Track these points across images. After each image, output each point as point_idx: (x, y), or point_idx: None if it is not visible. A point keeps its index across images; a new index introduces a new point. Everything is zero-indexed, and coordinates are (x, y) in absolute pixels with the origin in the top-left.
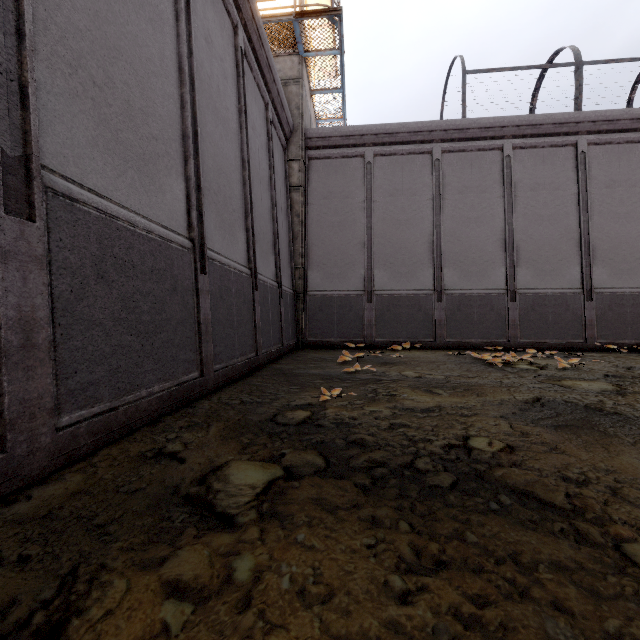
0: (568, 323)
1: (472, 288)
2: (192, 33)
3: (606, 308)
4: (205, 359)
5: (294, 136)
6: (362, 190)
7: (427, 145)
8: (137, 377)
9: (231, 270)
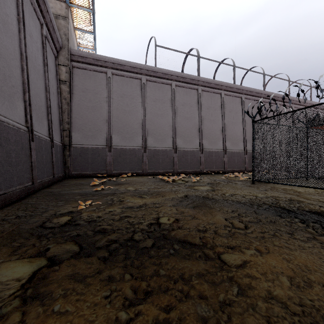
0: (195, 163)
1: (159, 146)
2: None
3: (207, 157)
4: None
5: (62, 51)
6: (105, 91)
7: (139, 75)
8: None
9: (10, 126)
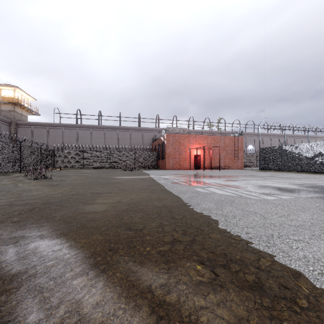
0: None
1: None
2: None
3: None
4: None
5: (12, 123)
6: (31, 135)
7: (46, 127)
8: None
9: None
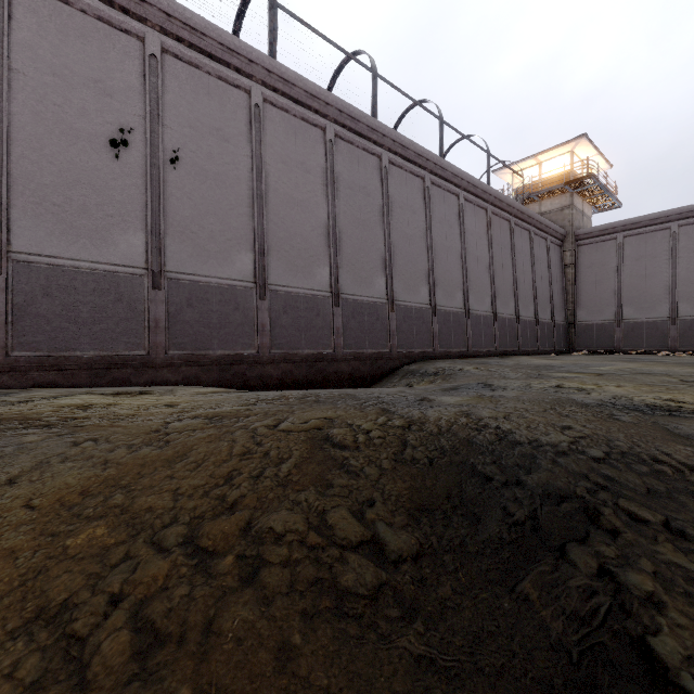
0: None
1: None
2: (515, 260)
3: None
4: (519, 346)
5: (567, 237)
6: (615, 259)
7: (666, 224)
8: (507, 346)
9: (527, 321)
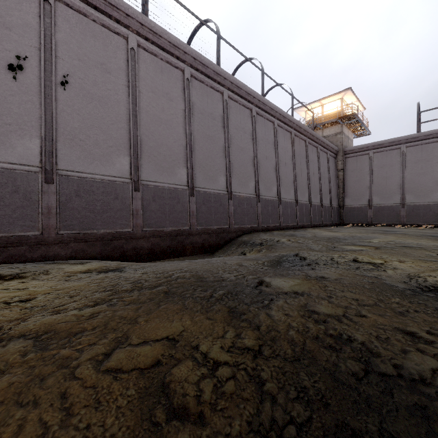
0: None
1: (420, 202)
2: (309, 166)
3: None
4: (311, 221)
5: (339, 152)
6: (368, 167)
7: (398, 146)
8: (304, 222)
9: (316, 205)
